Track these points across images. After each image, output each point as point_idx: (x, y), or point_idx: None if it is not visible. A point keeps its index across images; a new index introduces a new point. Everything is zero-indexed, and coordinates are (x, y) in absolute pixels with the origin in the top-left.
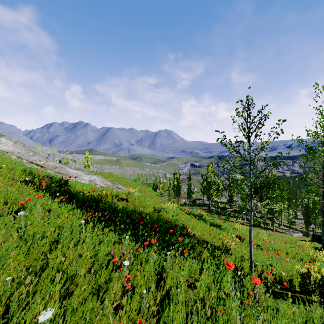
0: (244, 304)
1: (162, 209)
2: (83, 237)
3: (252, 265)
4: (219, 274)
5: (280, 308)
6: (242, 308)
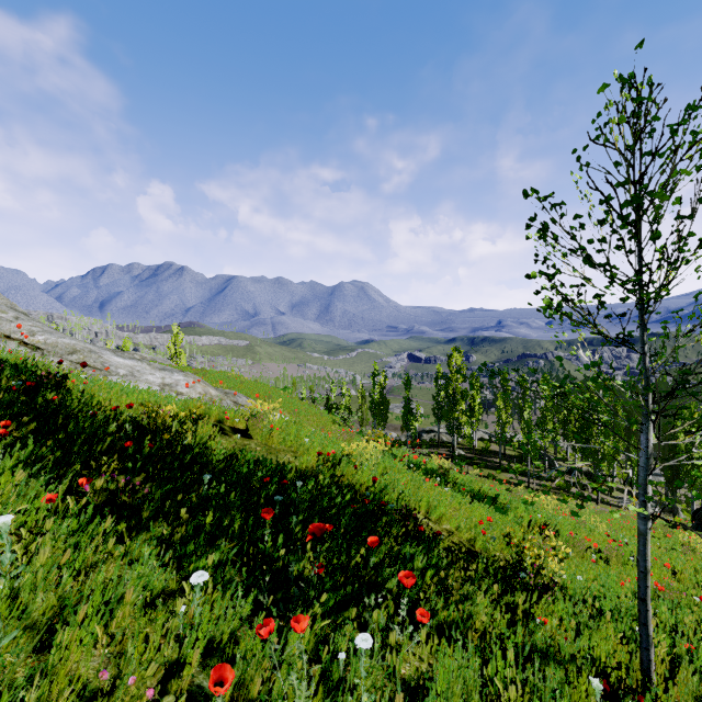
0: None
1: (345, 459)
2: None
3: (651, 652)
4: None
5: None
6: None
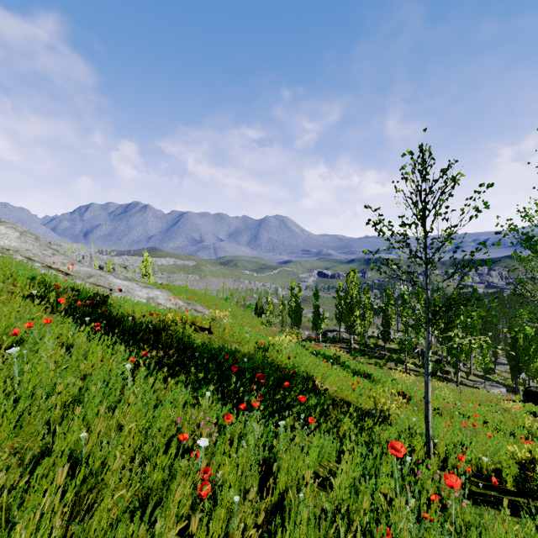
0: (421, 519)
1: (271, 347)
2: (128, 395)
3: (430, 444)
4: (372, 460)
5: (489, 526)
6: (422, 529)
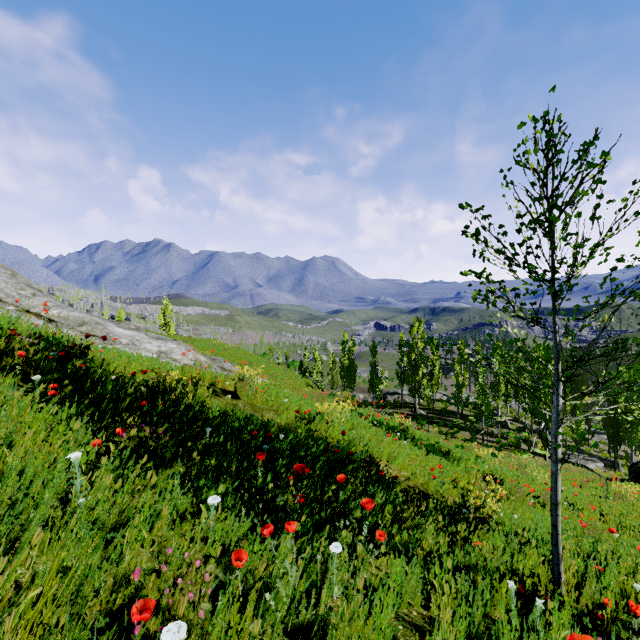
0: None
1: (318, 416)
2: (72, 507)
3: (561, 567)
4: (483, 608)
5: None
6: None
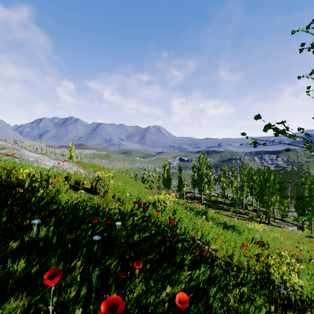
0: None
1: (150, 205)
2: None
3: None
4: None
5: None
6: None
